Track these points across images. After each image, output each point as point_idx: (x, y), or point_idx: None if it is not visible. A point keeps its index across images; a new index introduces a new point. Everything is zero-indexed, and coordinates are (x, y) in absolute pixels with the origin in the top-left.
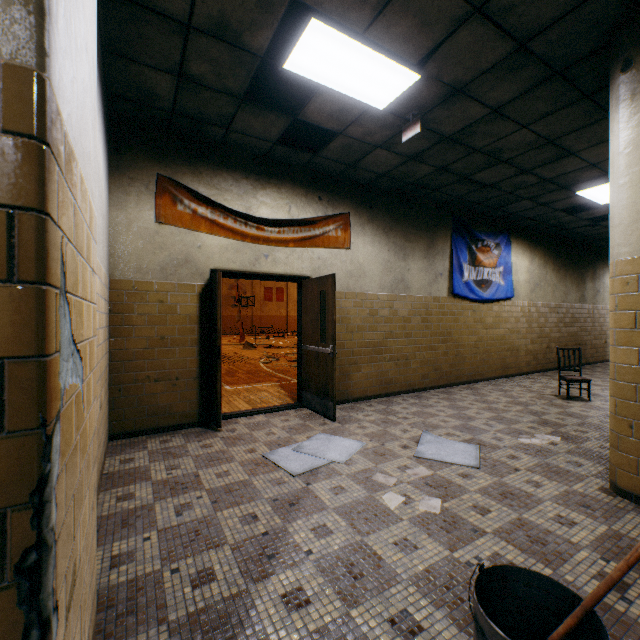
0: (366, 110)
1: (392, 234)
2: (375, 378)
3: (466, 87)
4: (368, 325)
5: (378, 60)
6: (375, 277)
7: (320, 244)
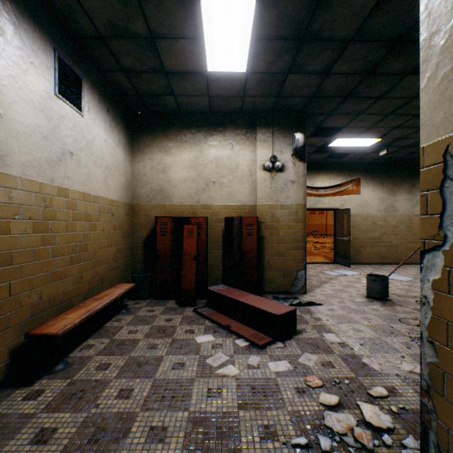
0: (361, 147)
1: (385, 184)
2: (374, 254)
3: (404, 137)
4: (370, 229)
5: (362, 139)
6: (374, 206)
7: (344, 194)
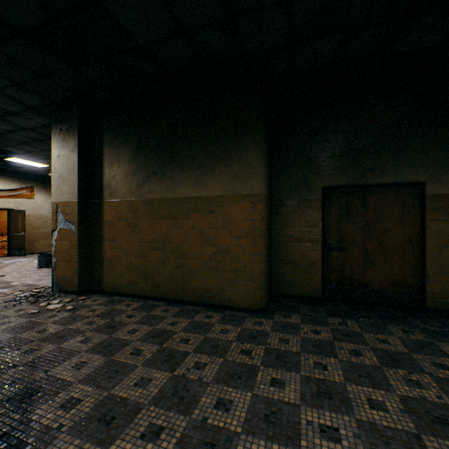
0: (36, 166)
1: None
2: (47, 245)
3: None
4: (43, 226)
5: (36, 163)
6: (47, 209)
7: (20, 197)
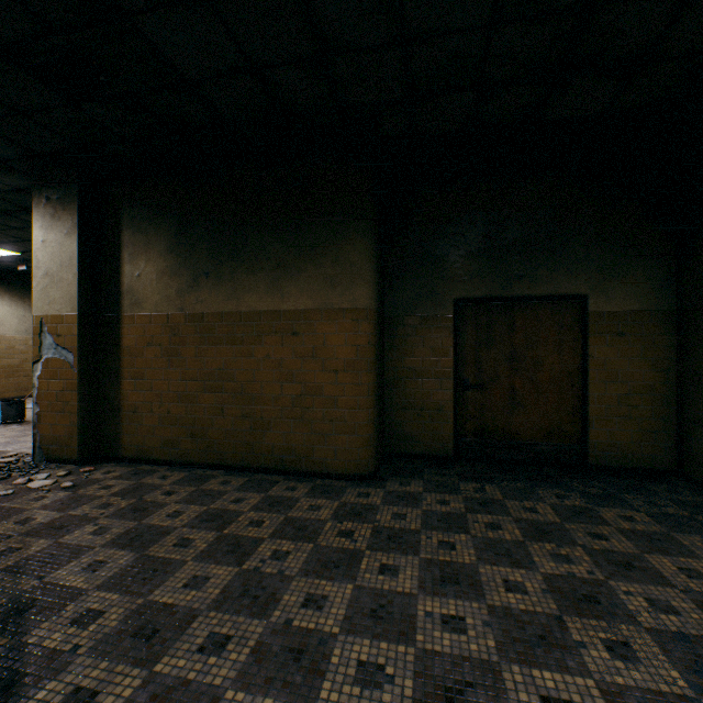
0: None
1: (29, 300)
2: (13, 387)
3: None
4: (7, 355)
5: None
6: (13, 326)
7: None
